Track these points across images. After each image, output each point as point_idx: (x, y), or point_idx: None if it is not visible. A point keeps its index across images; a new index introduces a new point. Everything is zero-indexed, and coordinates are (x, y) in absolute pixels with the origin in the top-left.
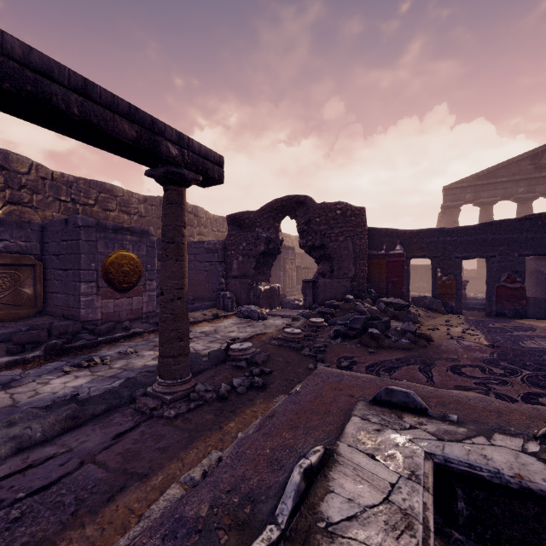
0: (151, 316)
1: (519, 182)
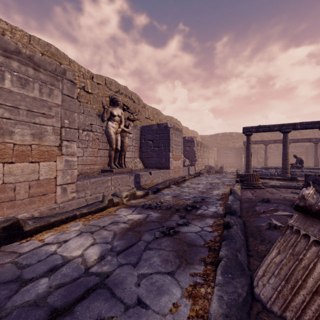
0: None
1: None
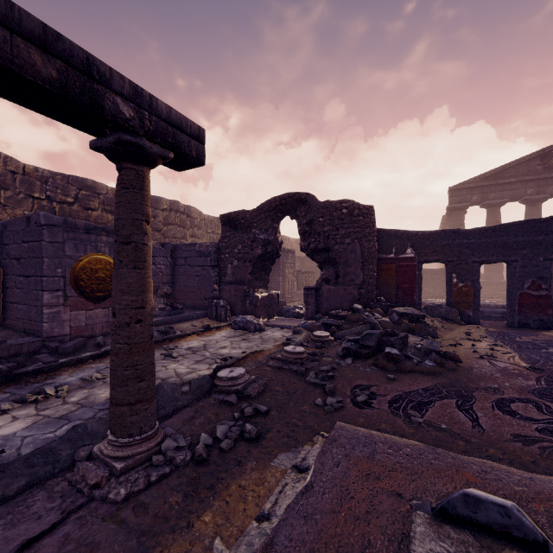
0: None
1: (528, 182)
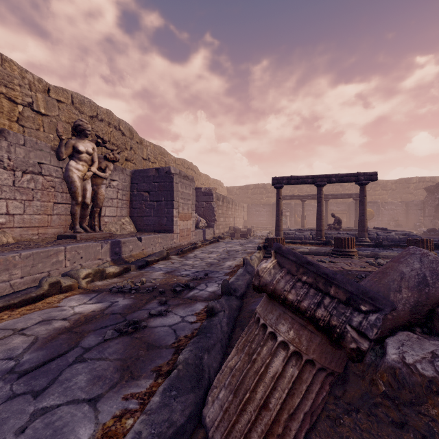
0: None
1: None
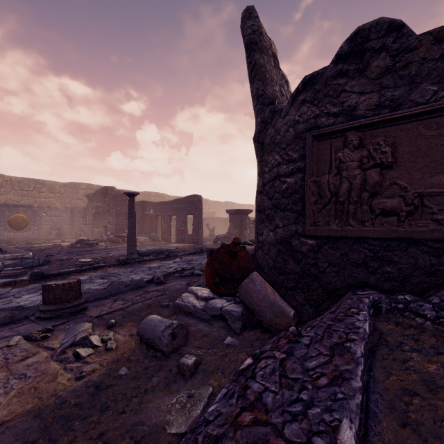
0: (35, 240)
1: None
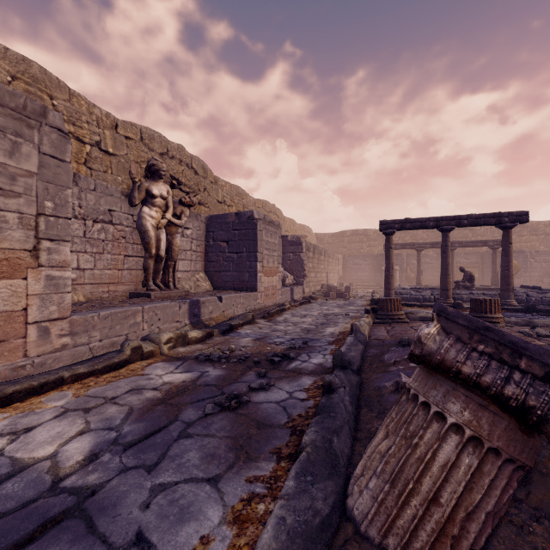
0: None
1: None
